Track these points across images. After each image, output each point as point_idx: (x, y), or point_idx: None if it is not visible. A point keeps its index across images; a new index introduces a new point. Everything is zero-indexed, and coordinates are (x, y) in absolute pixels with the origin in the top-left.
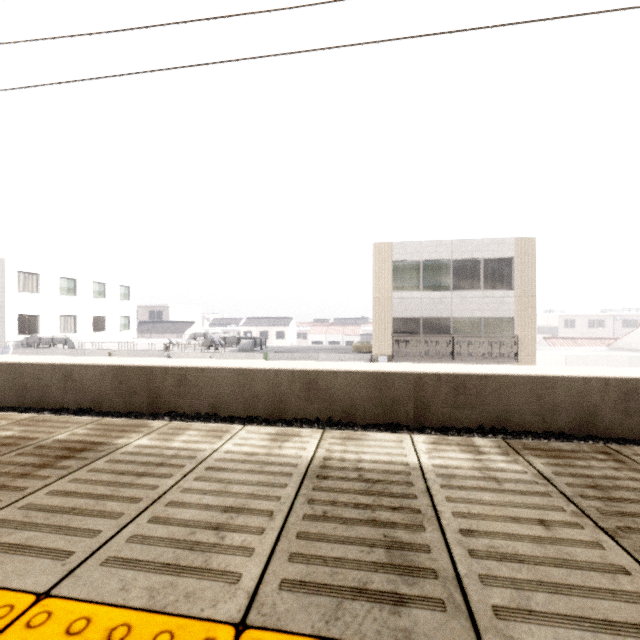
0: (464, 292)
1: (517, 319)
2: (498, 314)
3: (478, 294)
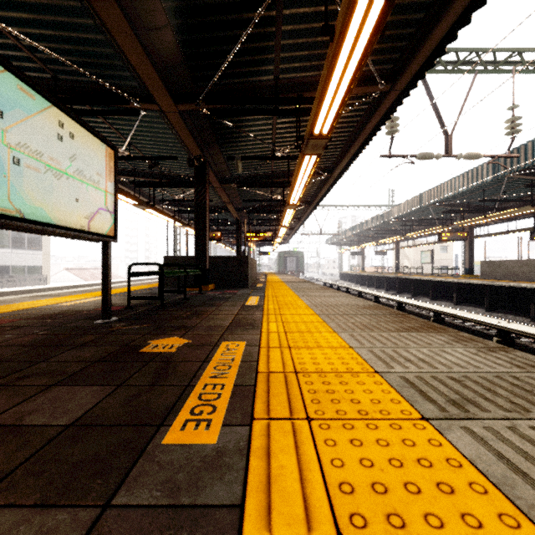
0: (18, 250)
1: (43, 267)
2: (35, 264)
3: (26, 252)
